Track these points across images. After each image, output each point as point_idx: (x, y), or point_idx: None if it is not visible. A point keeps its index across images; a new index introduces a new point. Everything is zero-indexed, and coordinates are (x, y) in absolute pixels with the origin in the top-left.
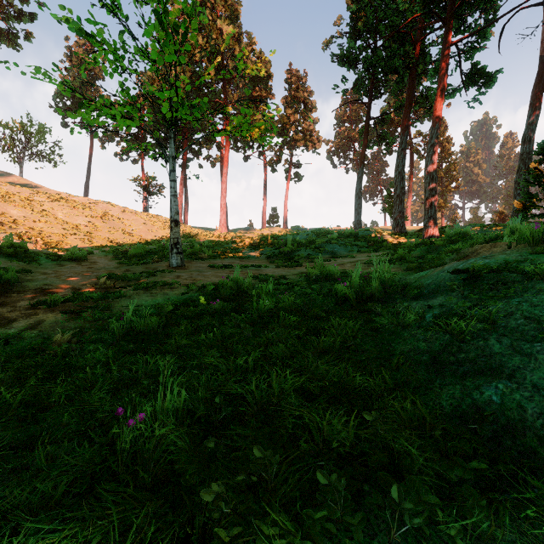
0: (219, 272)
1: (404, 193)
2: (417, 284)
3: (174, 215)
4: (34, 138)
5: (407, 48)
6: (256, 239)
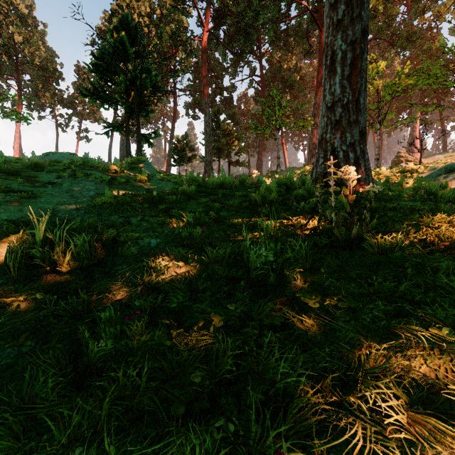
0: None
1: None
2: None
3: None
4: None
5: None
6: None
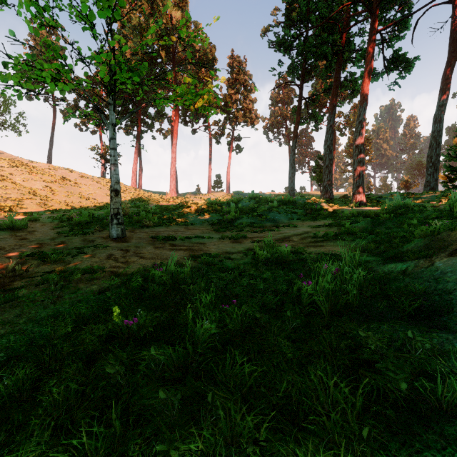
0: (159, 247)
1: (332, 164)
2: (403, 285)
3: (114, 184)
4: None
5: (335, 36)
6: (201, 205)
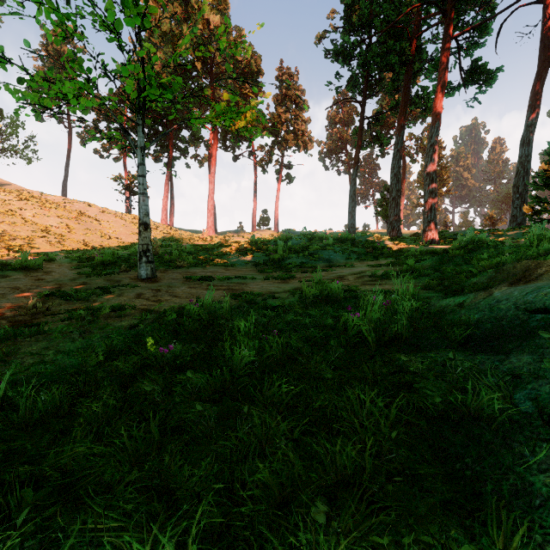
0: (194, 287)
1: (400, 196)
2: (458, 317)
3: (143, 217)
4: (5, 132)
5: (403, 44)
6: (243, 244)
